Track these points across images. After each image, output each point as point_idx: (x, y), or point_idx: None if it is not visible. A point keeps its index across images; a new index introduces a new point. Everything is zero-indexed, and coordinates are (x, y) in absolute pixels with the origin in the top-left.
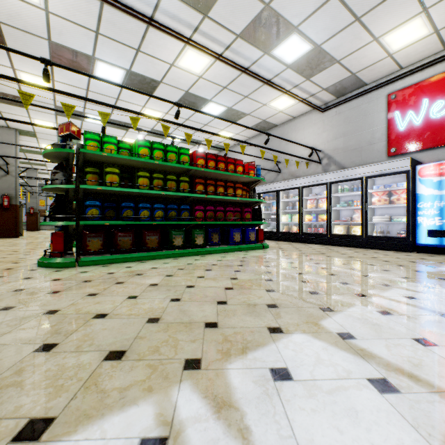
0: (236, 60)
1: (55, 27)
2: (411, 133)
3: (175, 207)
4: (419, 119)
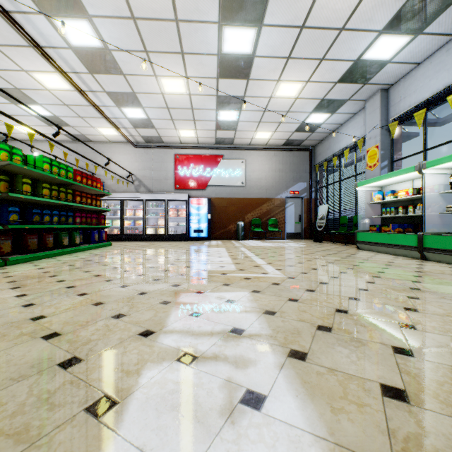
0: (93, 99)
1: None
2: (186, 179)
3: (65, 214)
4: (189, 173)
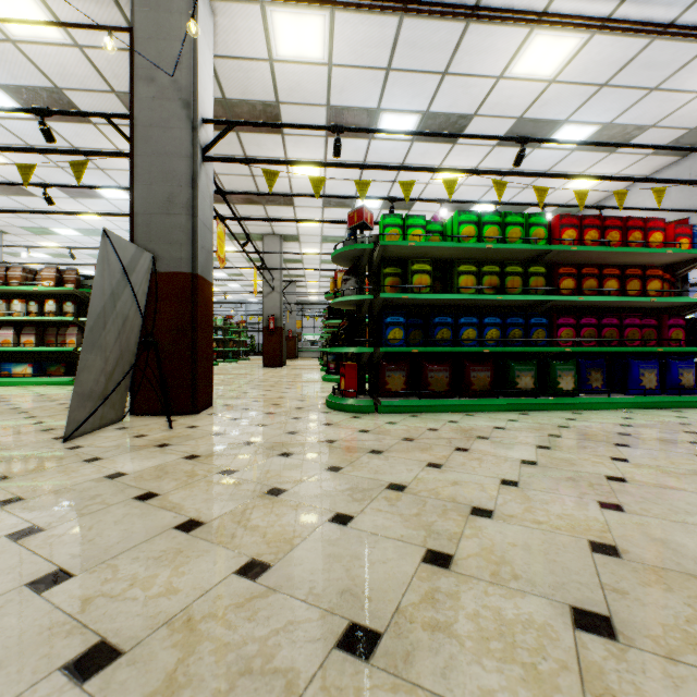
0: (643, 15)
1: (336, 84)
2: None
3: (520, 322)
4: None
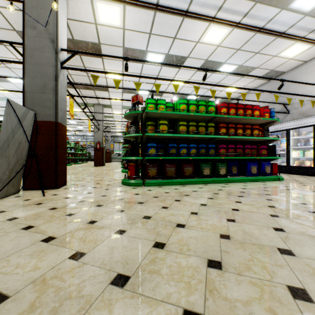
0: (252, 23)
1: (127, 38)
2: None
3: (204, 146)
4: None
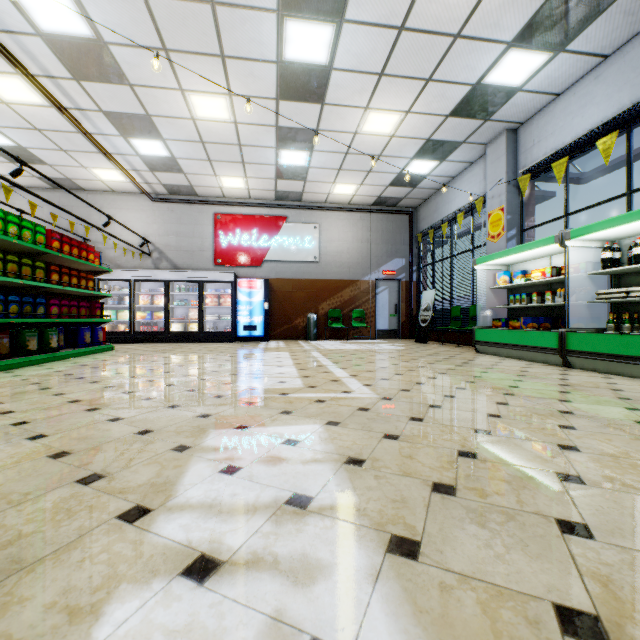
0: (83, 121)
1: None
2: (231, 251)
3: (31, 300)
4: (236, 242)
